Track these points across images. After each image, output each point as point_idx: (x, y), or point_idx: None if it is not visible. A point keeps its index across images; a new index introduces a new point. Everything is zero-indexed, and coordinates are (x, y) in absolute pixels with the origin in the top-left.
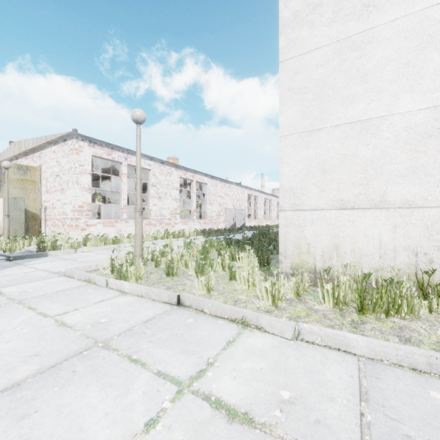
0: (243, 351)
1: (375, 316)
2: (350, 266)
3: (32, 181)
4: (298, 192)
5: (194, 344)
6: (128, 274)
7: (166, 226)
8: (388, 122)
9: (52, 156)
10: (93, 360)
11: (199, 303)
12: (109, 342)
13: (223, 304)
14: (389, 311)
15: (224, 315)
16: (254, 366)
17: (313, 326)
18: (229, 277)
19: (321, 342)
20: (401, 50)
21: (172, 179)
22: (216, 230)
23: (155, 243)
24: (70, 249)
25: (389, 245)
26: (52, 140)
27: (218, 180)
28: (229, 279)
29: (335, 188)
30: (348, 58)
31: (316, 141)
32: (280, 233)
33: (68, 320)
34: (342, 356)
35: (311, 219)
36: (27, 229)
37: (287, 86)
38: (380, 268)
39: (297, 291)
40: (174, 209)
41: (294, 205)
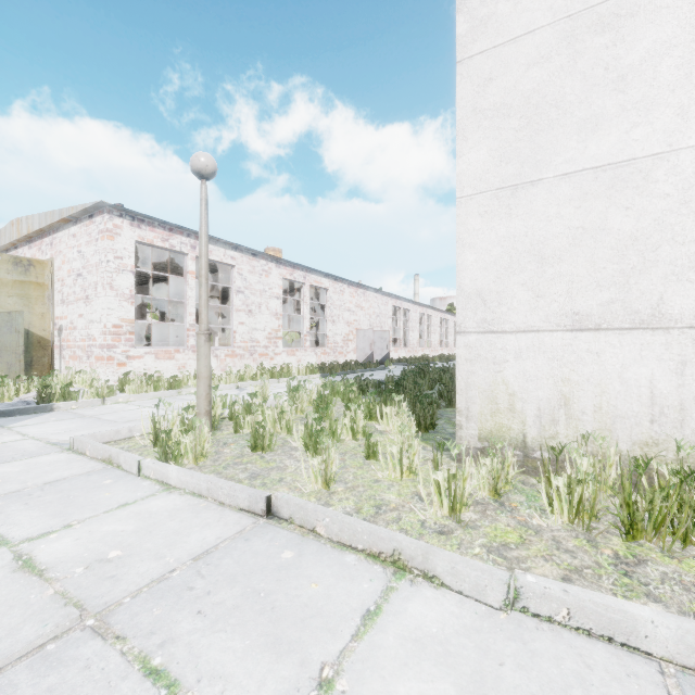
0: (399, 643)
1: (659, 544)
2: (596, 438)
3: (39, 284)
4: (492, 298)
5: (292, 622)
6: (181, 449)
7: (260, 358)
8: (667, 165)
9: (71, 243)
10: (61, 671)
11: (306, 515)
12: (111, 615)
13: (355, 521)
14: (687, 535)
15: (356, 544)
16: (427, 693)
17: (547, 580)
18: (366, 454)
19: (568, 618)
20: (694, 26)
21: (271, 281)
22: (343, 365)
23: (241, 386)
24: (94, 399)
25: (670, 398)
26: (70, 216)
27: (345, 283)
28: (366, 458)
29: (562, 291)
30: (589, 46)
31: (526, 204)
32: (457, 374)
33: (43, 552)
34: (620, 659)
35: (517, 349)
36: (29, 363)
37: (472, 106)
38: (652, 442)
39: (495, 487)
40: (273, 330)
41: (485, 324)
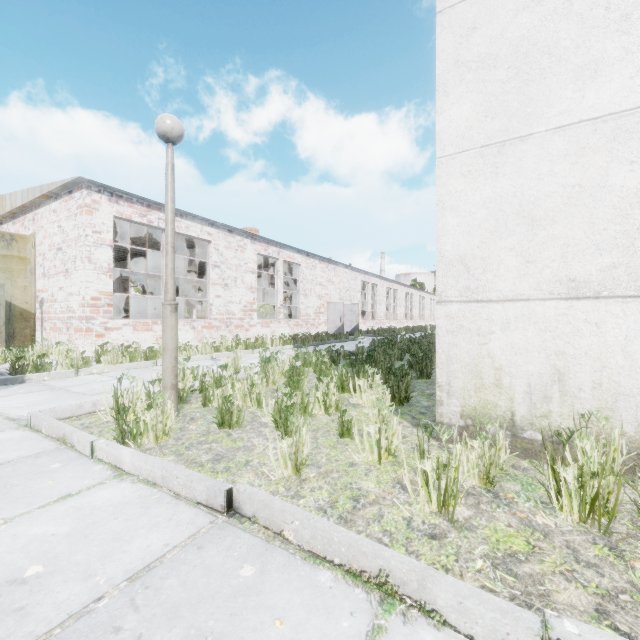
0: None
1: None
2: (598, 418)
3: (21, 258)
4: (476, 265)
5: None
6: (141, 428)
7: (235, 330)
8: None
9: (52, 218)
10: None
11: (272, 515)
12: None
13: (330, 527)
14: None
15: (332, 556)
16: None
17: (594, 631)
18: (340, 432)
19: None
20: None
21: (246, 256)
22: (315, 336)
23: (216, 357)
24: (67, 370)
25: None
26: (51, 192)
27: (317, 259)
28: (340, 436)
29: (556, 256)
30: None
31: (515, 161)
32: (438, 346)
33: None
34: None
35: (504, 319)
36: (12, 334)
37: (453, 58)
38: None
39: (486, 474)
40: (248, 303)
41: (468, 292)
